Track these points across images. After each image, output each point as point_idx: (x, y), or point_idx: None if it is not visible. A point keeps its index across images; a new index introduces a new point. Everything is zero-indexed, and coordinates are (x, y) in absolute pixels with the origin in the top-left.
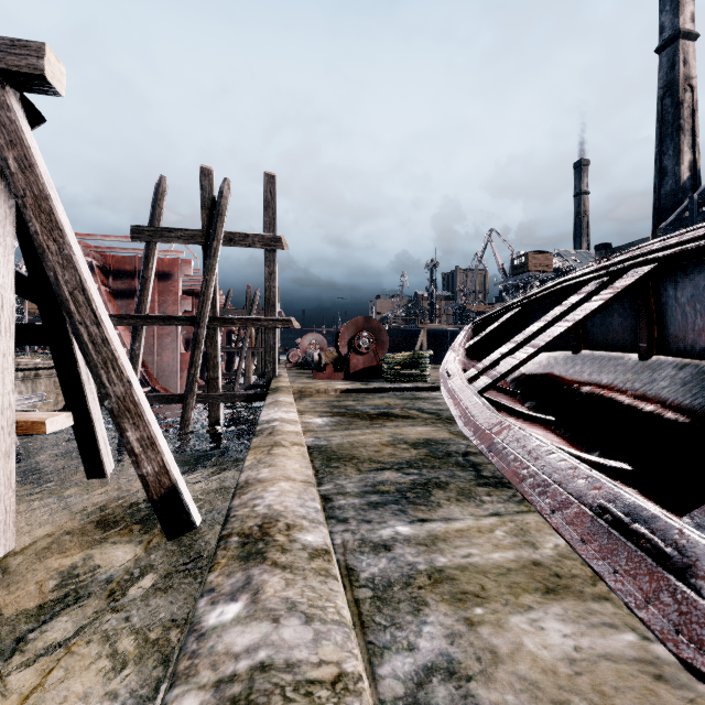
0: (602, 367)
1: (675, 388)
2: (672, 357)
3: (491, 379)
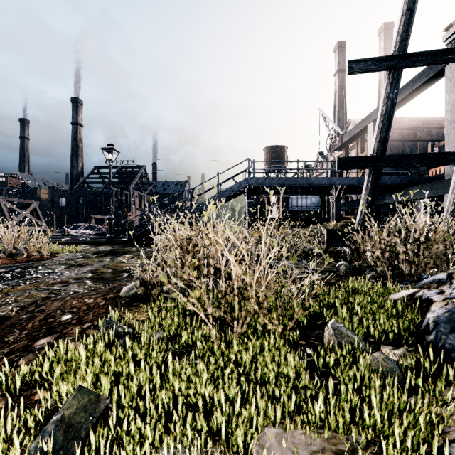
0: (84, 231)
1: (89, 232)
2: (88, 230)
3: (79, 232)
